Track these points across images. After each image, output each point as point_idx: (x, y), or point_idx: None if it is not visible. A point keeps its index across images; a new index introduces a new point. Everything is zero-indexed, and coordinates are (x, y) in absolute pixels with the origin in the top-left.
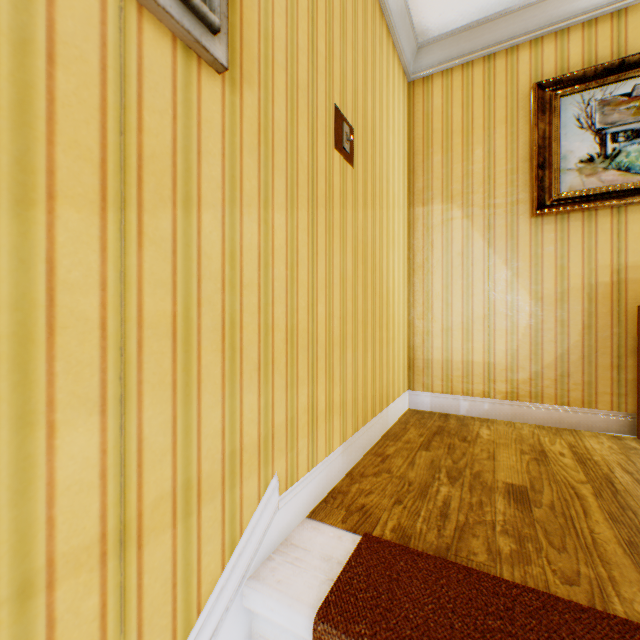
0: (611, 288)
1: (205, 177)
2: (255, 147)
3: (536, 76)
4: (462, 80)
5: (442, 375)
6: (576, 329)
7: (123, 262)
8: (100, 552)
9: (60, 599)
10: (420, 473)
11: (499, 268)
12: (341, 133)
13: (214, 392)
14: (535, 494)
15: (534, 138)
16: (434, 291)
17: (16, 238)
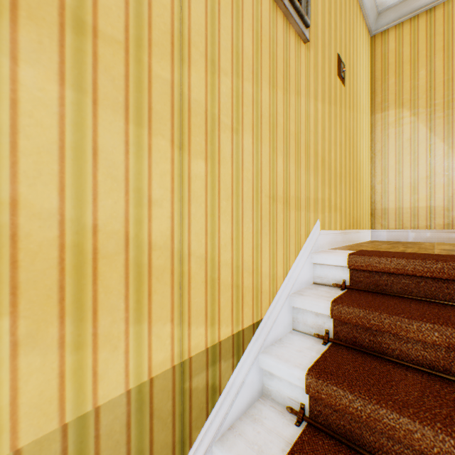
0: None
1: (301, 84)
2: (312, 74)
3: None
4: (410, 28)
5: (395, 217)
6: None
7: (286, 110)
8: (283, 202)
9: (277, 208)
10: (386, 247)
11: (438, 145)
12: (339, 68)
13: (303, 169)
14: None
15: None
16: (389, 165)
17: (272, 97)
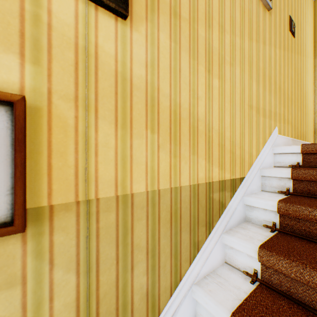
0: None
1: (266, 38)
2: (273, 30)
3: None
4: None
5: None
6: None
7: (257, 54)
8: (255, 110)
9: (252, 113)
10: None
11: None
12: (290, 25)
13: (267, 92)
14: None
15: None
16: None
17: (249, 45)
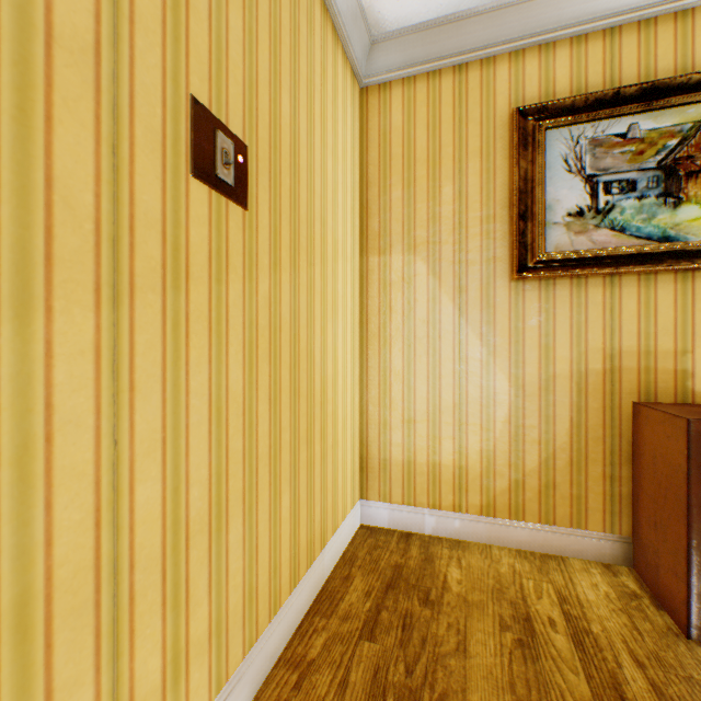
0: (604, 377)
1: None
2: None
3: (517, 99)
4: (428, 93)
5: (403, 480)
6: (564, 427)
7: None
8: None
9: None
10: None
11: (473, 344)
12: (212, 149)
13: None
14: None
15: (515, 179)
16: (393, 369)
17: None
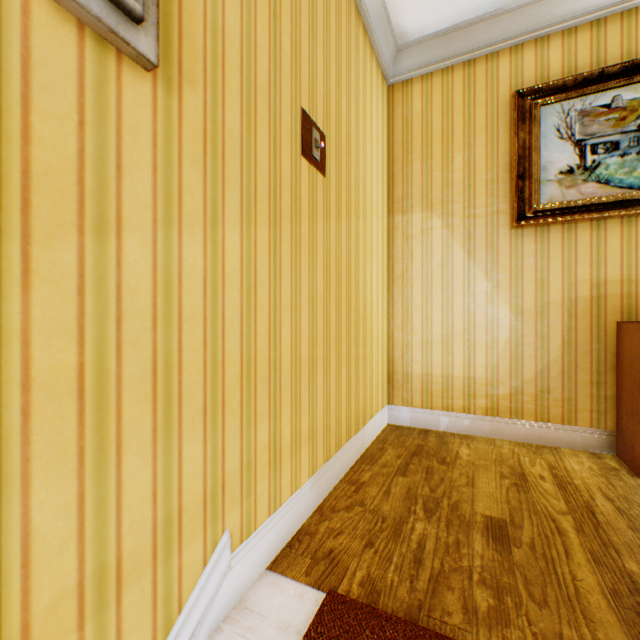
0: (591, 303)
1: (128, 195)
2: (199, 157)
3: (516, 84)
4: (442, 85)
5: (422, 389)
6: (556, 344)
7: None
8: None
9: None
10: (395, 505)
11: (479, 280)
12: (310, 139)
13: (141, 451)
14: (515, 530)
15: (514, 147)
16: (414, 302)
17: None
